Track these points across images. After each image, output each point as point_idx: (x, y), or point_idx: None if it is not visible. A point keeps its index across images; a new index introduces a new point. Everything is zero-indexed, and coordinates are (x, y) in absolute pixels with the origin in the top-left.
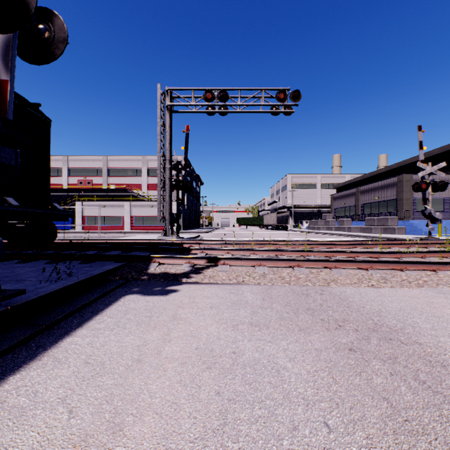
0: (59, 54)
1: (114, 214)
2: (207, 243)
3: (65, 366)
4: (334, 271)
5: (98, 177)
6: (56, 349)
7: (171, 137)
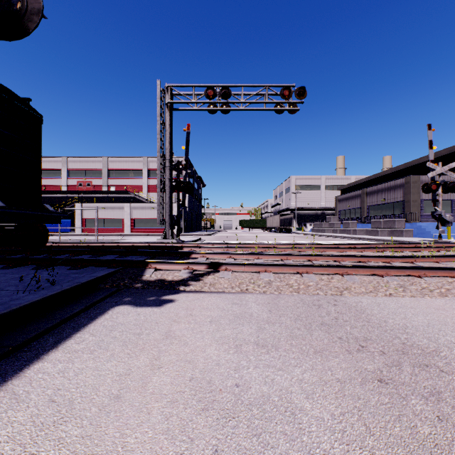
0: (33, 28)
1: (114, 216)
2: (208, 247)
3: (22, 406)
4: (346, 277)
5: (97, 179)
6: (18, 379)
7: (171, 136)
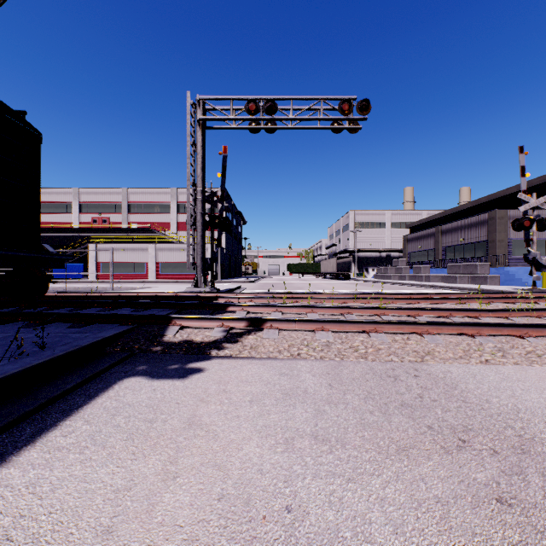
0: None
1: (136, 259)
2: (249, 297)
3: None
4: (427, 338)
5: (116, 214)
6: None
7: (203, 160)
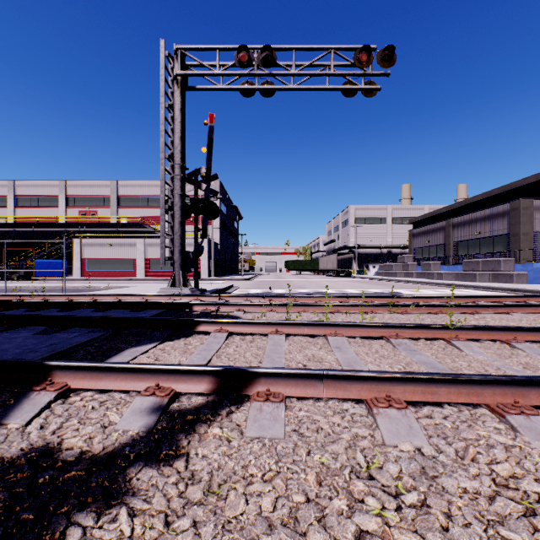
0: None
1: (124, 255)
2: (236, 304)
3: None
4: None
5: (105, 208)
6: None
7: (183, 128)
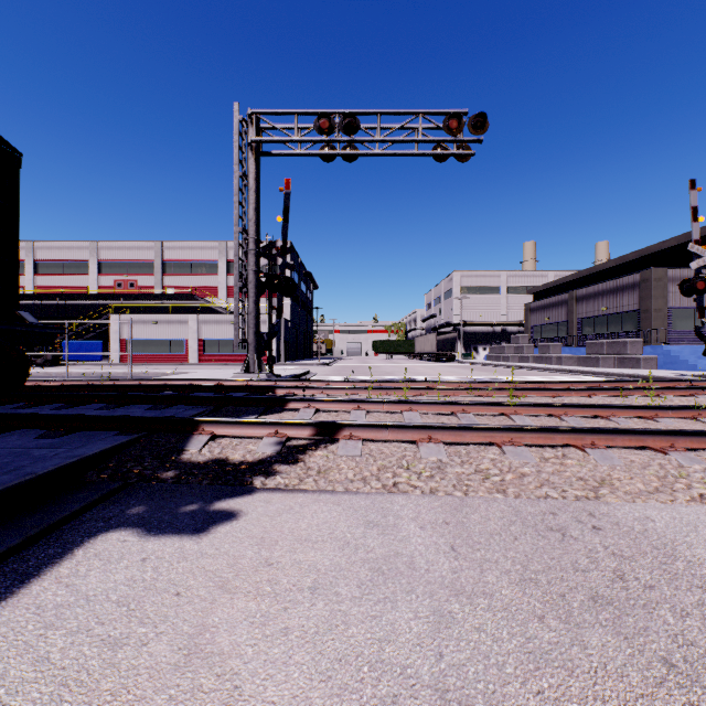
0: None
1: (173, 335)
2: (319, 387)
3: None
4: (593, 455)
5: (147, 276)
6: None
7: (257, 198)
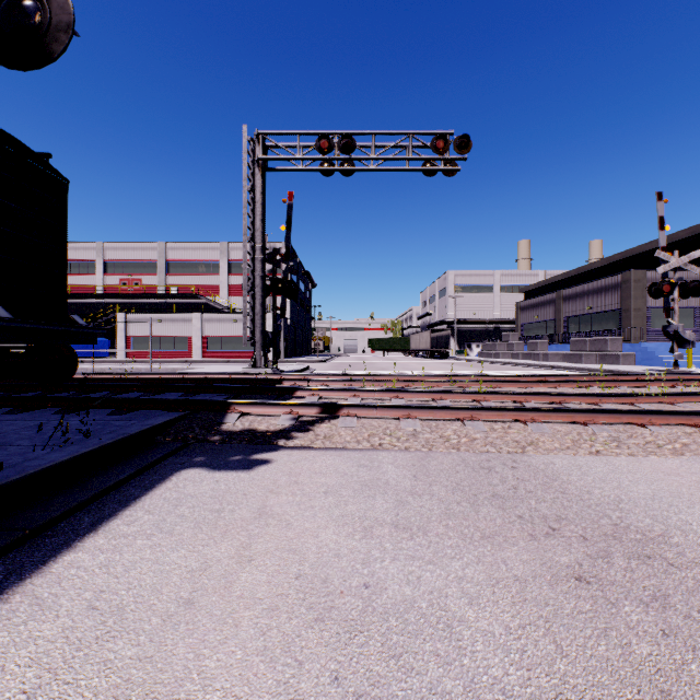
0: (59, 51)
1: (177, 332)
2: (321, 380)
3: (49, 616)
4: (531, 426)
5: (151, 275)
6: (41, 577)
7: (264, 210)
